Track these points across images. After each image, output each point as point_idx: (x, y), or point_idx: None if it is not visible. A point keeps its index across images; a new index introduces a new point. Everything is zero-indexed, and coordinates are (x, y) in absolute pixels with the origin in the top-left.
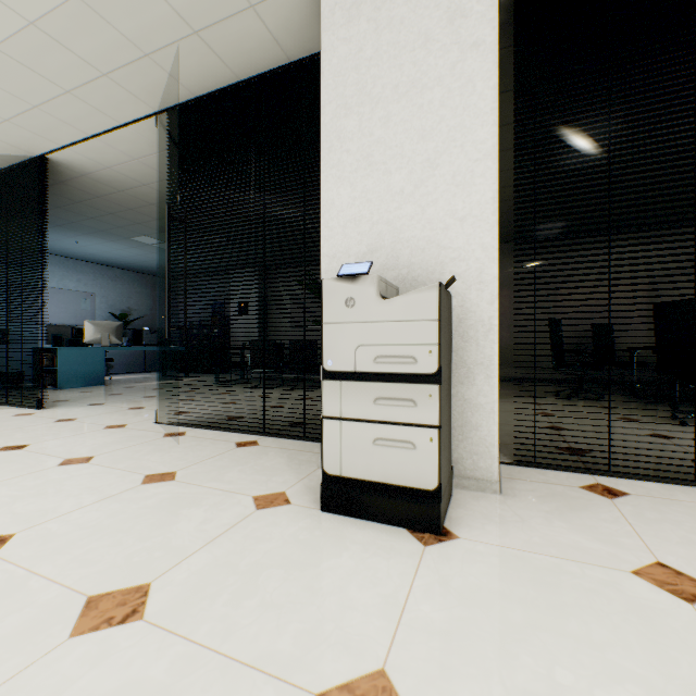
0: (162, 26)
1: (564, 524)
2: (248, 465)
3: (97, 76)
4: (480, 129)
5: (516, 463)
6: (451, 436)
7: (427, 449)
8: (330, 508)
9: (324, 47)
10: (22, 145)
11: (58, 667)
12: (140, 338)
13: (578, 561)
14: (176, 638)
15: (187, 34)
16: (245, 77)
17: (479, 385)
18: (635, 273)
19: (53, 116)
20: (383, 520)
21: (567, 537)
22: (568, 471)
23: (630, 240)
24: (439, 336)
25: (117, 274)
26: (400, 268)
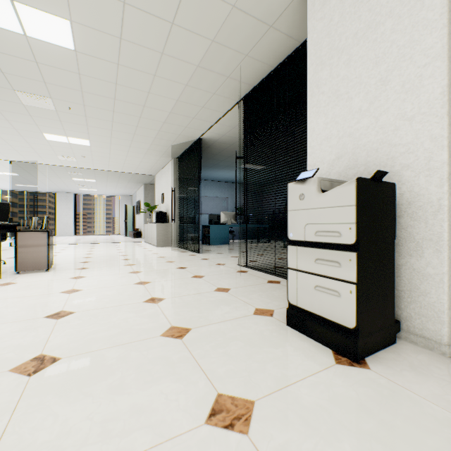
0: (231, 61)
1: None
2: (265, 293)
3: (211, 96)
4: (428, 37)
5: None
6: (400, 297)
7: (348, 298)
8: (290, 324)
9: (308, 30)
10: (192, 135)
11: (152, 342)
12: (248, 220)
13: None
14: (187, 350)
15: (243, 58)
16: (276, 65)
17: (427, 257)
18: None
19: (200, 120)
20: (318, 340)
21: None
22: None
23: None
24: (356, 217)
25: (238, 186)
26: (358, 166)
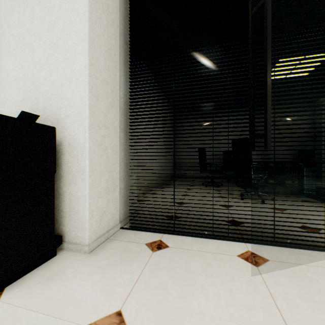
0: None
1: (97, 278)
2: None
3: None
4: (79, 24)
5: (130, 228)
6: (65, 217)
7: None
8: None
9: None
10: None
11: None
12: None
13: (59, 318)
14: None
15: None
16: None
17: (78, 185)
18: (243, 128)
19: None
20: None
21: (83, 291)
22: (153, 232)
23: (241, 113)
24: None
25: None
26: (39, 110)
